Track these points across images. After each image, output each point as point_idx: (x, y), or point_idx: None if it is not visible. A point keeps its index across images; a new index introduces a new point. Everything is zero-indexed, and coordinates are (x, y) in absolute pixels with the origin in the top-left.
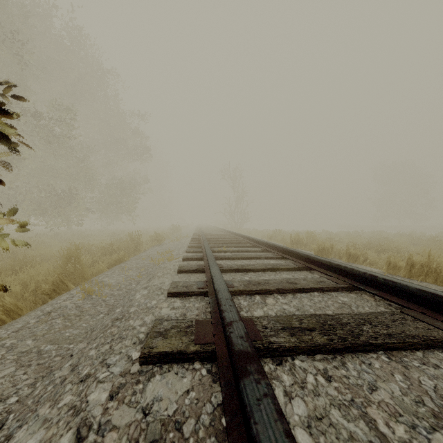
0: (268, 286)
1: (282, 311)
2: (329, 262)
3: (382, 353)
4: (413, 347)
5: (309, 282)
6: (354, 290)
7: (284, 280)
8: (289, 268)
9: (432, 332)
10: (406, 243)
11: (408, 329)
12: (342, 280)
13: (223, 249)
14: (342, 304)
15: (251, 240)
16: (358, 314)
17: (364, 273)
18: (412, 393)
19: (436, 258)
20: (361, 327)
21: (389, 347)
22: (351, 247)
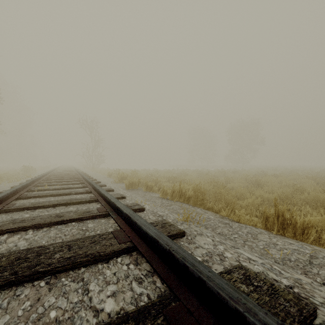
0: (27, 223)
1: (8, 249)
2: (104, 195)
3: (47, 278)
4: (82, 265)
5: (76, 214)
6: (109, 216)
7: (55, 214)
8: (81, 202)
9: (110, 247)
10: (192, 176)
11: (94, 248)
12: (106, 209)
13: (45, 188)
14: (80, 231)
15: (84, 178)
16: (72, 241)
17: (113, 202)
18: (15, 321)
19: (189, 186)
20: (54, 255)
21: (58, 271)
22: (155, 180)
